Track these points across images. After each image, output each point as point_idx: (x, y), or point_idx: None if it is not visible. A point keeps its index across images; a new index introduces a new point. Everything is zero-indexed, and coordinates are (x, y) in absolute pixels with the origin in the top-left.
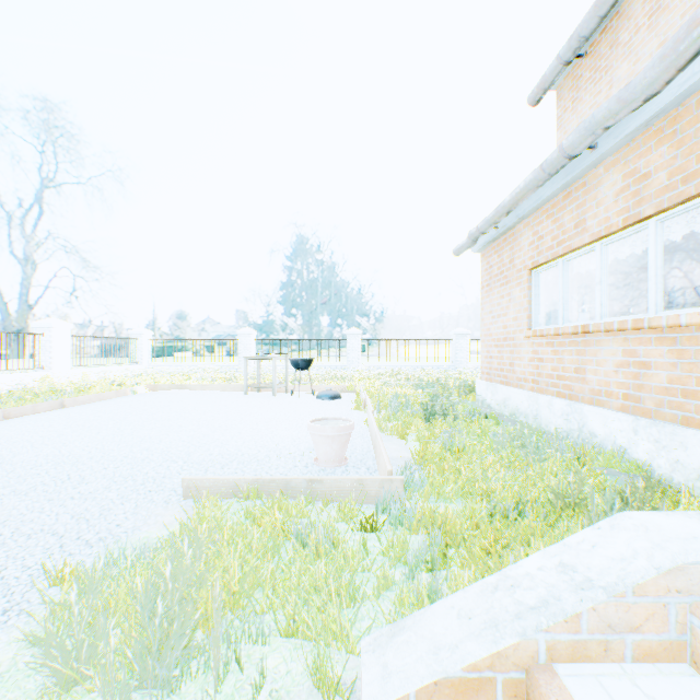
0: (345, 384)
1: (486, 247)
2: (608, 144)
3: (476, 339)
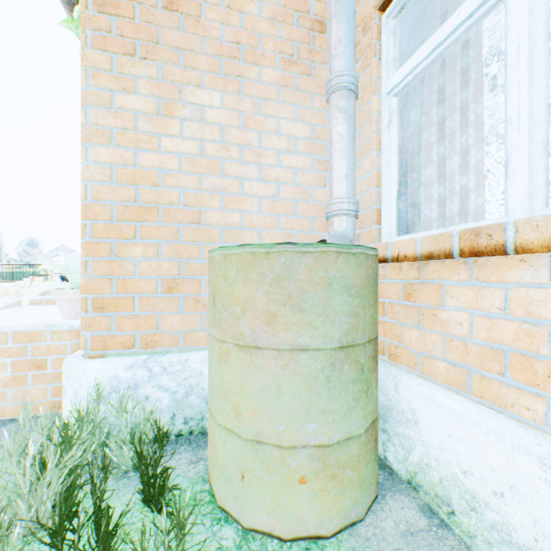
0: None
1: None
2: None
3: None
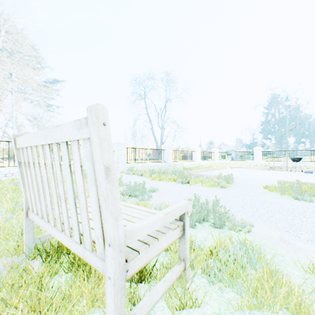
0: None
1: None
2: None
3: None
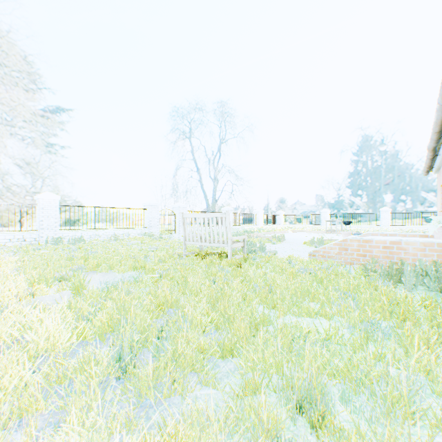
0: None
1: (437, 172)
2: (440, 156)
3: None
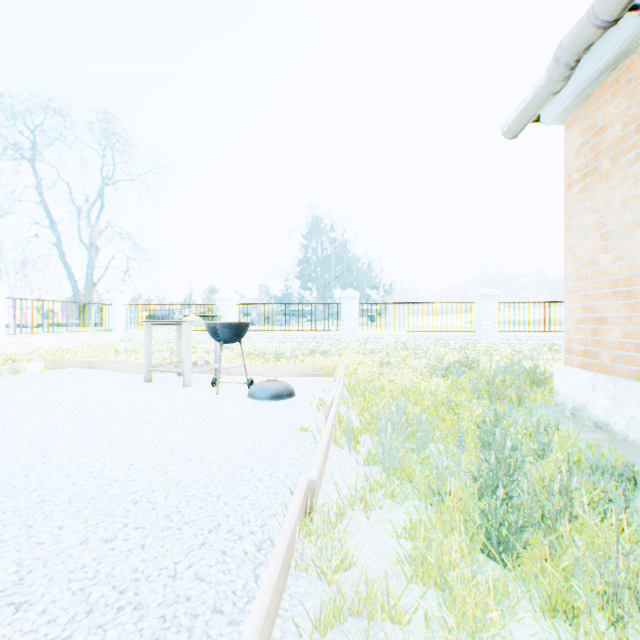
0: (325, 361)
1: (582, 98)
2: None
3: (506, 302)
